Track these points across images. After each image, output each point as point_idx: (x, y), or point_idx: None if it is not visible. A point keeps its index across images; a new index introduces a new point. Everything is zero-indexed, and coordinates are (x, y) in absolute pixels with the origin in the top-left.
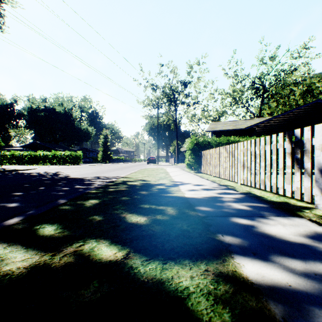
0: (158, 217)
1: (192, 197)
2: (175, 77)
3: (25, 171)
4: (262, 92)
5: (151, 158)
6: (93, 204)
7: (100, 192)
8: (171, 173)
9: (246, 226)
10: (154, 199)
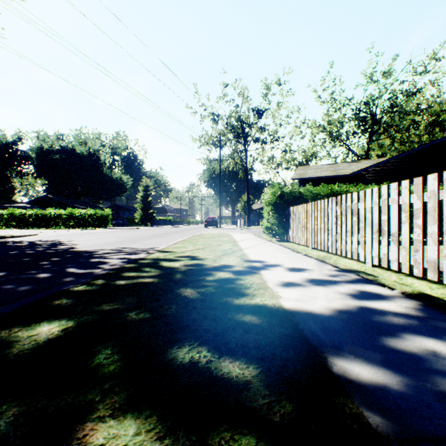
0: None
1: (301, 310)
2: (245, 102)
3: (17, 238)
4: (371, 123)
5: (210, 219)
6: (33, 345)
7: (91, 291)
8: (241, 242)
9: None
10: (209, 319)
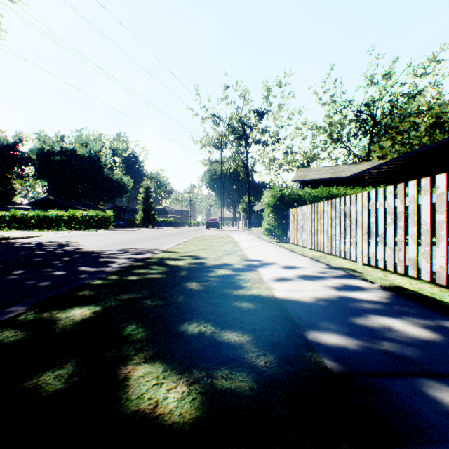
0: (219, 381)
1: (290, 299)
2: (247, 104)
3: (22, 239)
4: (371, 125)
5: (211, 221)
6: (73, 322)
7: (109, 284)
8: (241, 243)
9: None
10: (212, 305)
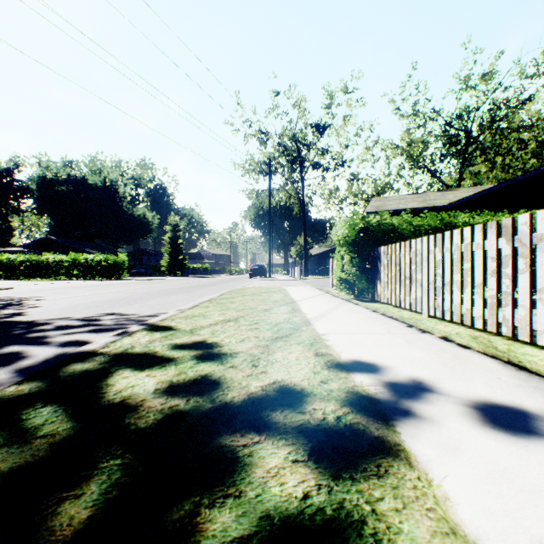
0: None
1: None
2: (302, 116)
3: None
4: (465, 143)
5: (256, 267)
6: None
7: None
8: (303, 304)
9: None
10: None
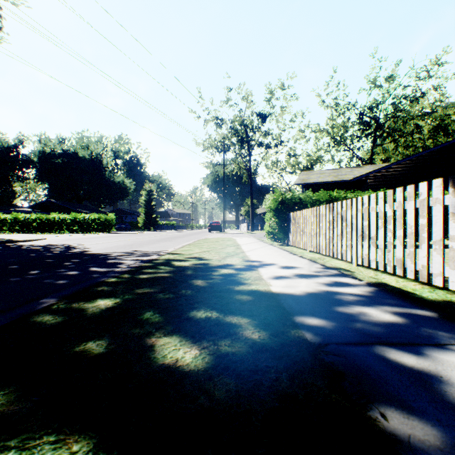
0: (223, 347)
1: (284, 293)
2: (249, 106)
3: (27, 242)
4: (374, 128)
5: (214, 224)
6: (99, 310)
7: (123, 282)
8: (244, 246)
9: (424, 376)
10: (216, 298)
